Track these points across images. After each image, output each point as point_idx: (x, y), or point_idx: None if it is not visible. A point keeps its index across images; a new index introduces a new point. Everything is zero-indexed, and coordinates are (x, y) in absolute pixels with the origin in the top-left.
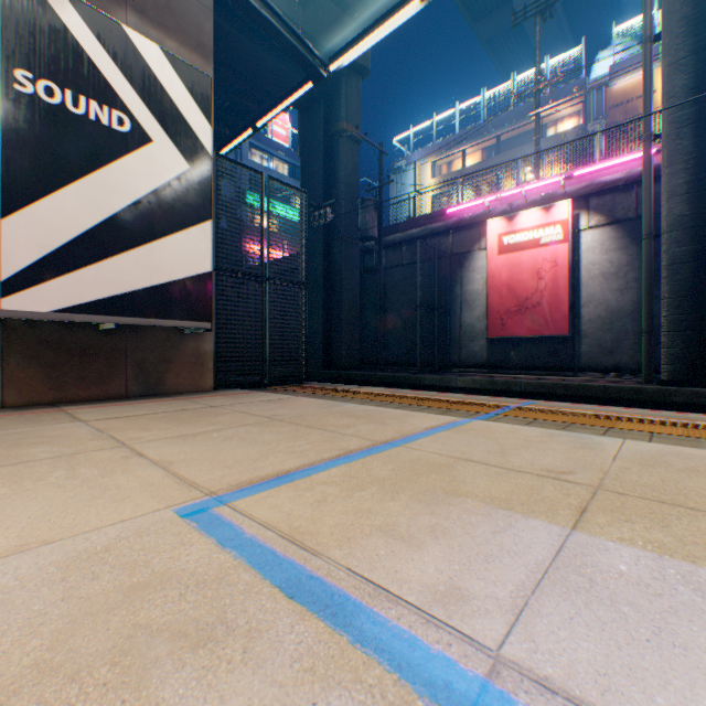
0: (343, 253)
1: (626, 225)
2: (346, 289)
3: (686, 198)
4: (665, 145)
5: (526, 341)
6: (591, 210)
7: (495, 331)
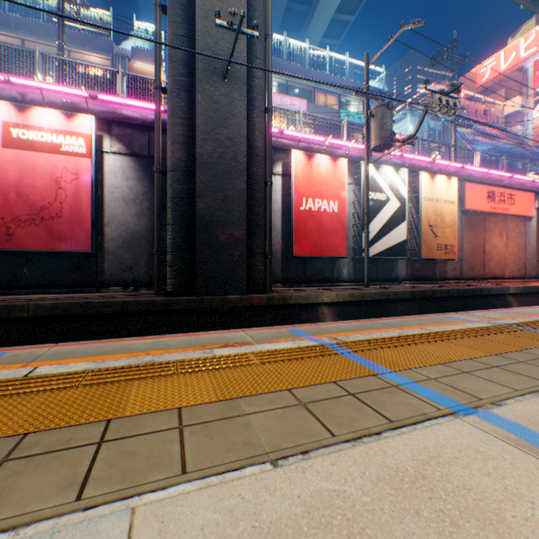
0: None
1: (143, 161)
2: None
3: (185, 147)
4: (172, 99)
5: (47, 256)
6: (116, 137)
7: (1, 242)
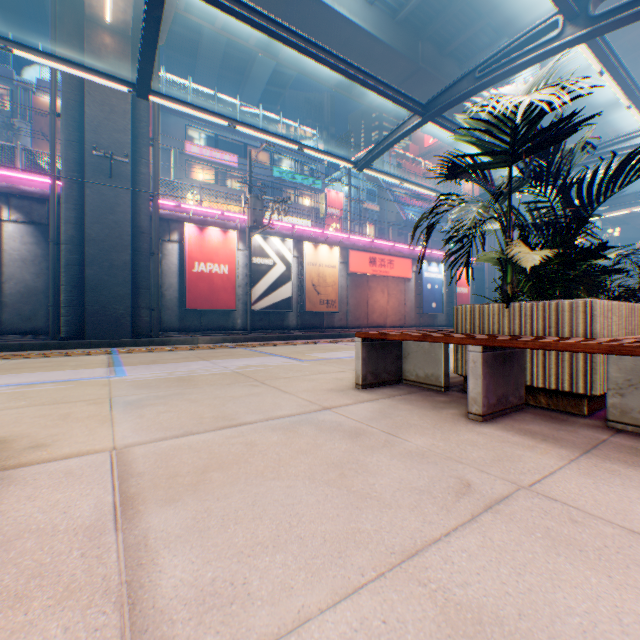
0: None
1: (43, 228)
2: None
3: (78, 227)
4: (66, 189)
5: None
6: (15, 207)
7: None
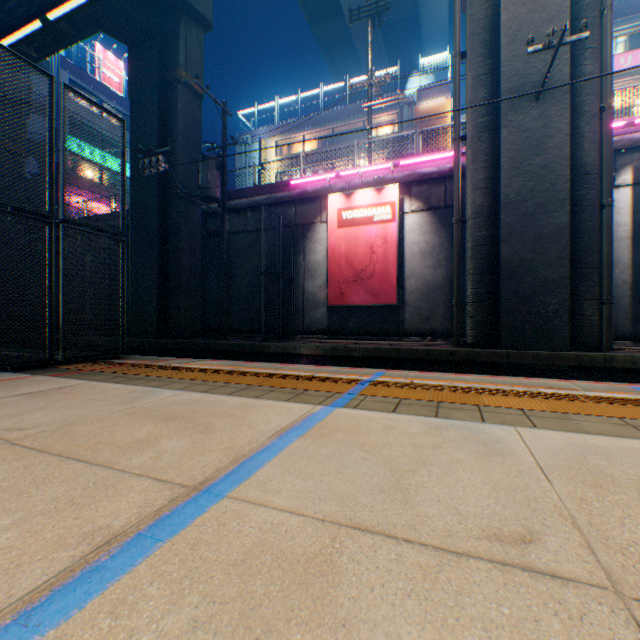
0: (182, 212)
1: (438, 212)
2: (186, 251)
3: (486, 191)
4: (471, 145)
5: (362, 309)
6: (413, 196)
7: (336, 299)
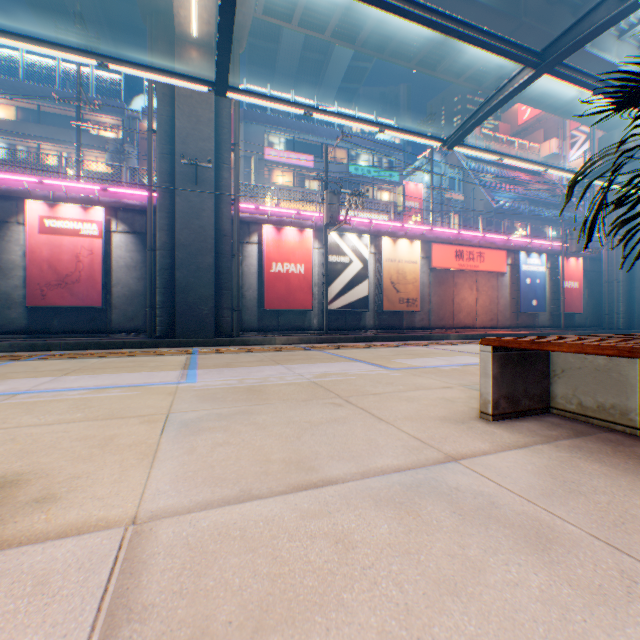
0: None
1: (143, 237)
2: None
3: (169, 233)
4: (160, 199)
5: (70, 310)
6: (121, 220)
7: (38, 300)
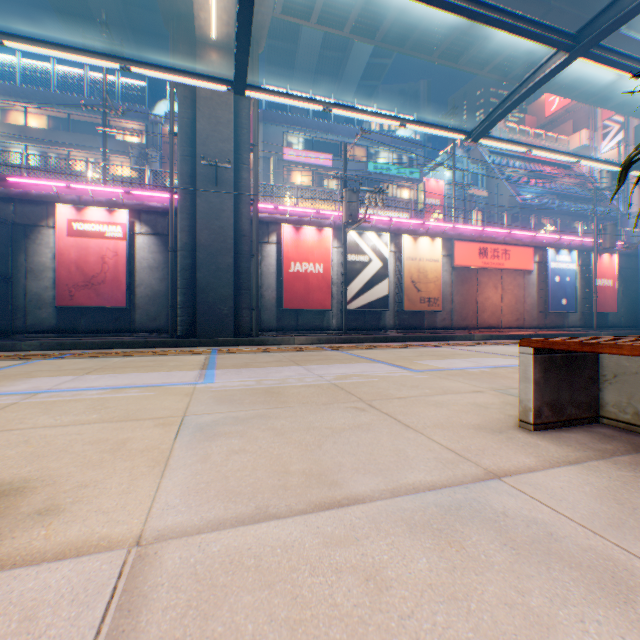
0: None
1: (165, 238)
2: None
3: (190, 234)
4: (181, 200)
5: (96, 310)
6: (144, 222)
7: (67, 301)
